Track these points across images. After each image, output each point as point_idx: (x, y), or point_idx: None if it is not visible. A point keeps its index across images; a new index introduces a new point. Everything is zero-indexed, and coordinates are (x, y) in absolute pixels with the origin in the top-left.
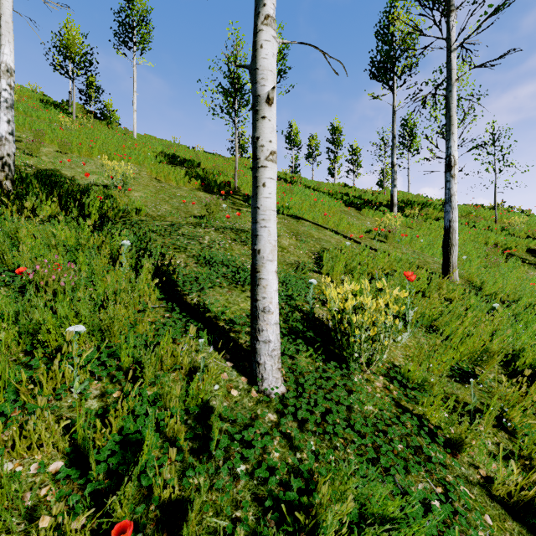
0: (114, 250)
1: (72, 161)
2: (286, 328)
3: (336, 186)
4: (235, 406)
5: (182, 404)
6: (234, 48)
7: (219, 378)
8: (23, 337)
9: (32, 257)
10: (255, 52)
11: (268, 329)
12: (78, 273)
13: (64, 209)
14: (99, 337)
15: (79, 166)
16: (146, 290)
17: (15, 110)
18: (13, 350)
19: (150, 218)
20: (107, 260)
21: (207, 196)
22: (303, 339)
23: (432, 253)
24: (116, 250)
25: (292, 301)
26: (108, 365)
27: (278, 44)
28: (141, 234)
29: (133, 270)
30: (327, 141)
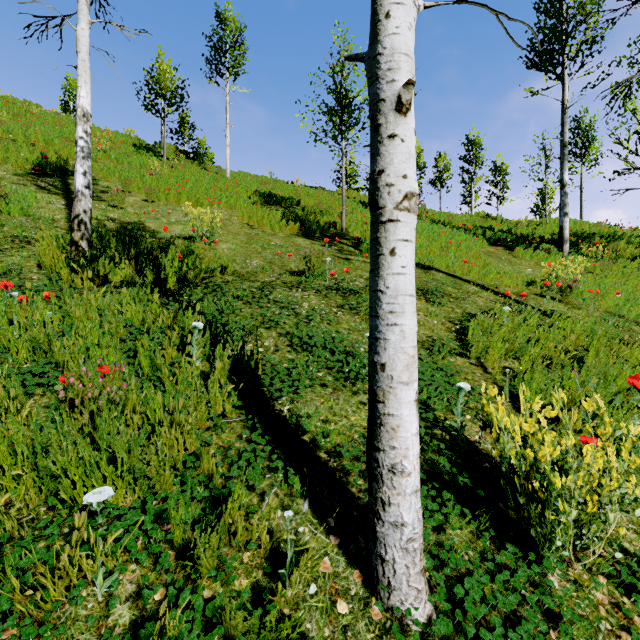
0: (185, 332)
1: (158, 210)
2: (423, 465)
3: (474, 218)
4: (344, 638)
5: (254, 636)
6: (341, 54)
7: (318, 570)
8: (45, 483)
9: (82, 349)
10: (377, 28)
11: (400, 501)
12: (128, 378)
13: (142, 271)
14: (144, 485)
15: (164, 215)
16: (217, 398)
17: (108, 159)
18: (35, 500)
19: (236, 278)
20: (175, 347)
21: (307, 243)
22: (453, 491)
23: (637, 314)
24: (187, 333)
25: (429, 413)
26: (151, 539)
27: (415, 11)
28: (223, 303)
29: (208, 358)
30: (460, 159)
